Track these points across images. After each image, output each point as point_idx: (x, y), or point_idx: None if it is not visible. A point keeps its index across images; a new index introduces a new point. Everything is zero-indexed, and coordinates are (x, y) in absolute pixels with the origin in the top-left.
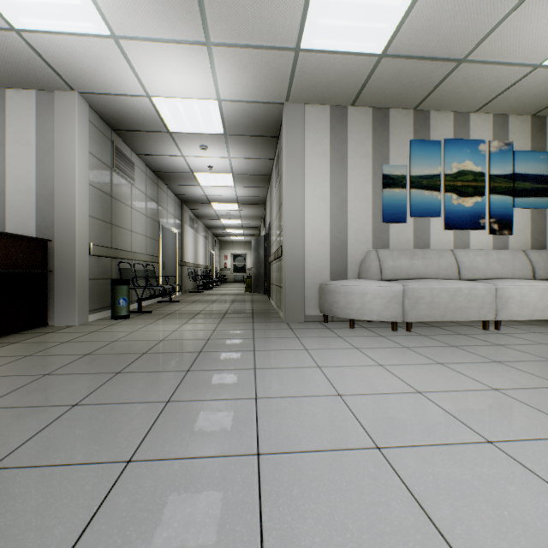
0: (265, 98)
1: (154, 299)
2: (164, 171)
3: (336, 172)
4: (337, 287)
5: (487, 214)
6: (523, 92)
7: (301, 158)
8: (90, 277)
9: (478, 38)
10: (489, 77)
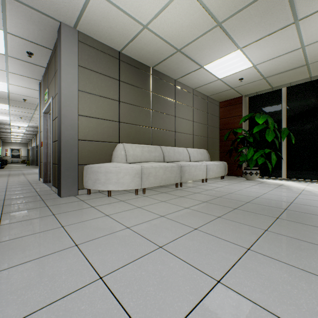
0: None
1: None
2: None
3: None
4: None
5: None
6: None
7: None
8: None
9: None
10: None
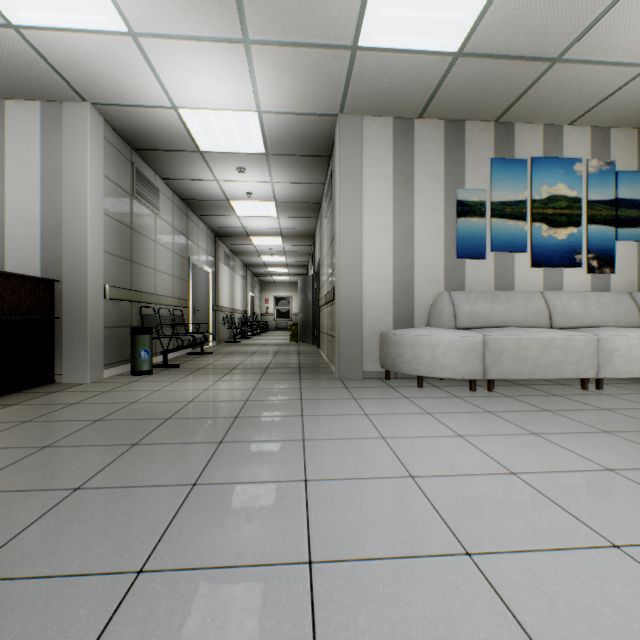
0: (315, 109)
1: (183, 350)
2: (195, 199)
3: (400, 198)
4: (402, 337)
5: (584, 248)
6: (630, 99)
7: (358, 182)
8: (105, 325)
9: (577, 30)
10: (588, 80)
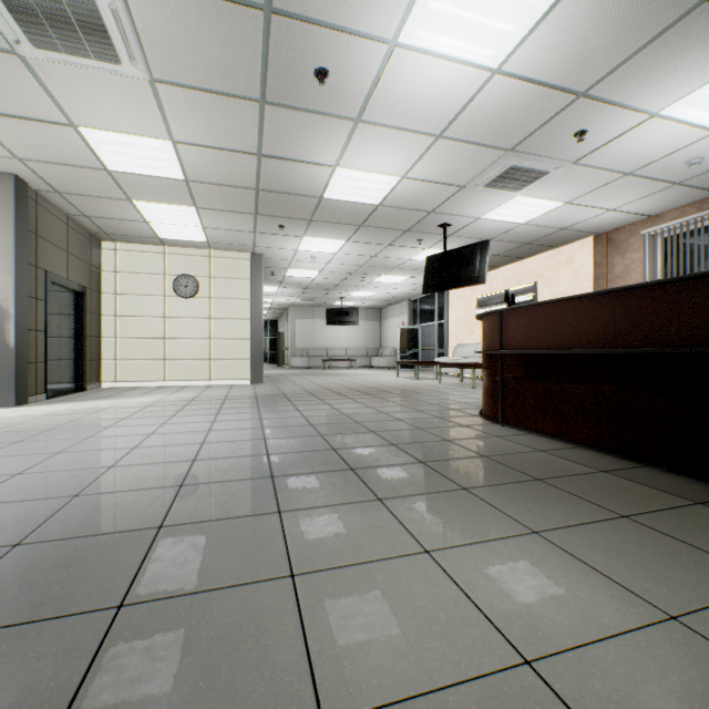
0: None
1: None
2: None
3: None
4: None
5: None
6: None
7: None
8: None
9: None
10: None
